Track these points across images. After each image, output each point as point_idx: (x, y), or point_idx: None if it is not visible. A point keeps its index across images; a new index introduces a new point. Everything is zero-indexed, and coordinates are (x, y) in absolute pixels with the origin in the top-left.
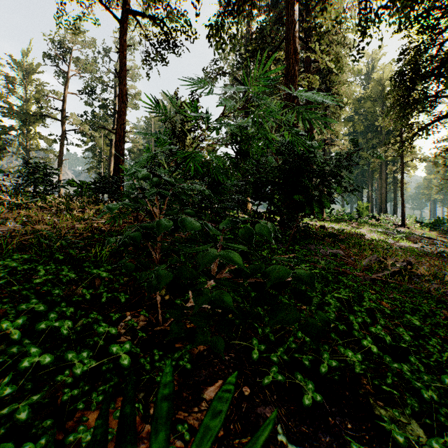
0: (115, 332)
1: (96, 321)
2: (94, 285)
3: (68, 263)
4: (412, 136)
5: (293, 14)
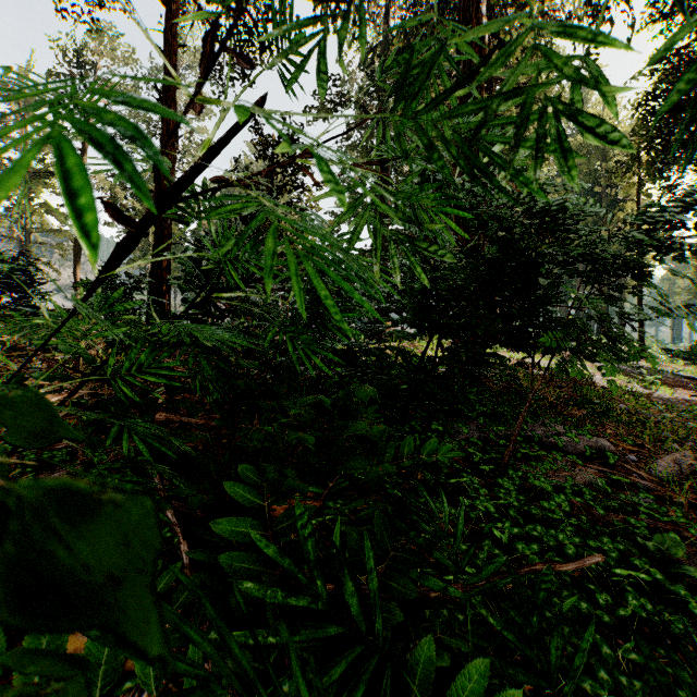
0: None
1: None
2: None
3: None
4: None
5: None
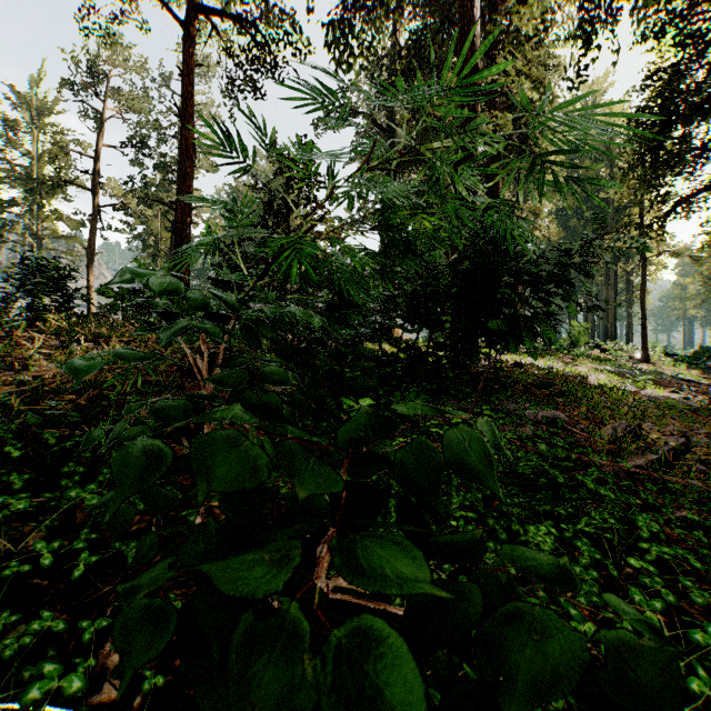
0: (81, 687)
1: (53, 631)
2: (72, 522)
3: (35, 464)
4: (665, 214)
5: (472, 8)
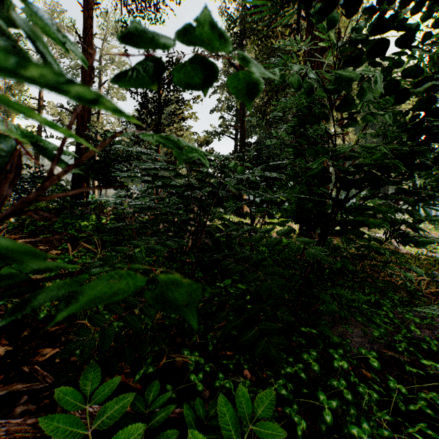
0: None
1: None
2: None
3: None
4: None
5: None
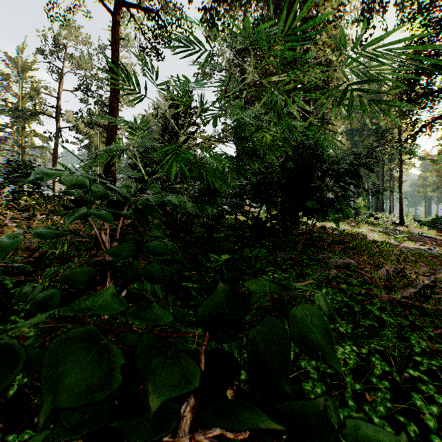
0: None
1: None
2: None
3: None
4: (415, 132)
5: (294, 1)
